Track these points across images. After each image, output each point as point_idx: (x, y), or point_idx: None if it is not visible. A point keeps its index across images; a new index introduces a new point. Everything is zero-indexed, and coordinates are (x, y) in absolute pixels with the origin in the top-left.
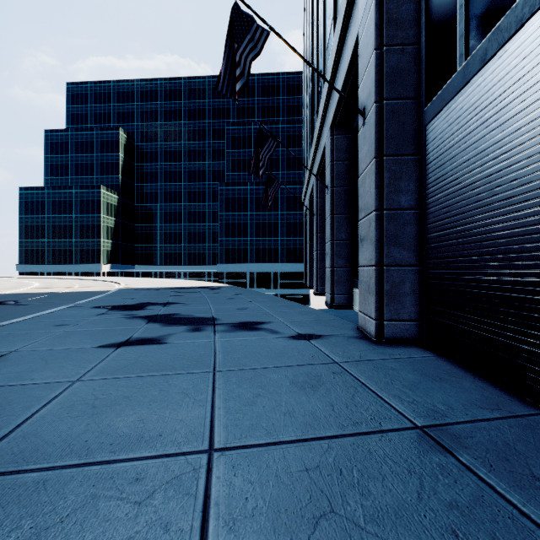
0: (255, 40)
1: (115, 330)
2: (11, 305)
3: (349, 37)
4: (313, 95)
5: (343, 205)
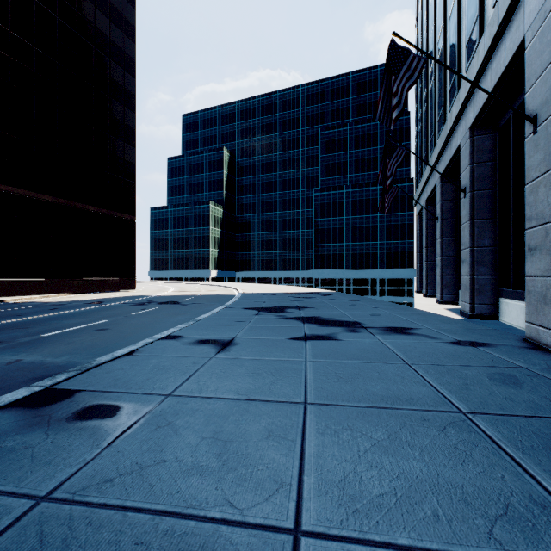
0: (411, 69)
1: (285, 327)
2: (178, 304)
3: (507, 39)
4: (435, 91)
5: (486, 209)
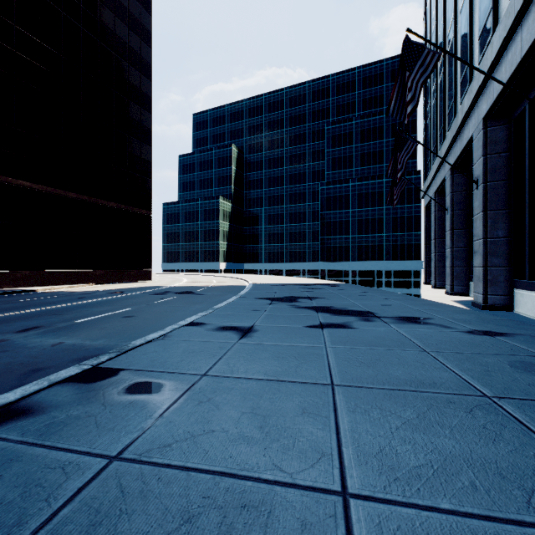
0: (425, 64)
1: (300, 316)
2: (193, 294)
3: (524, 30)
4: (445, 84)
5: (499, 200)
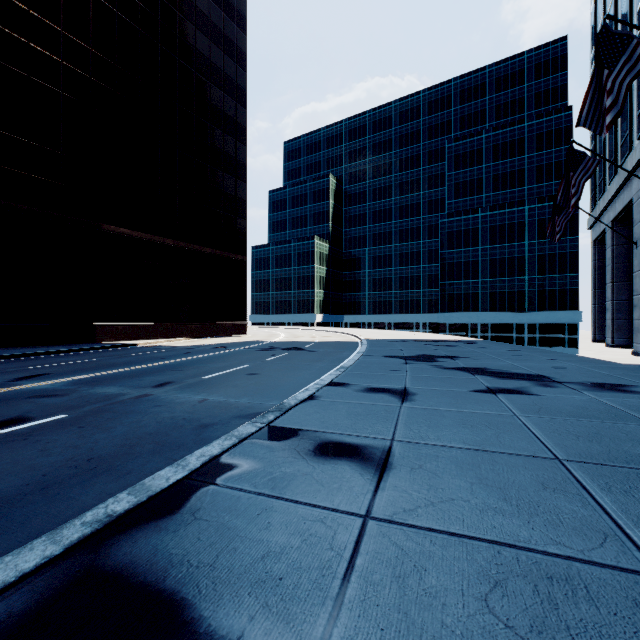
0: (633, 57)
1: (454, 378)
2: (304, 350)
3: None
4: None
5: None
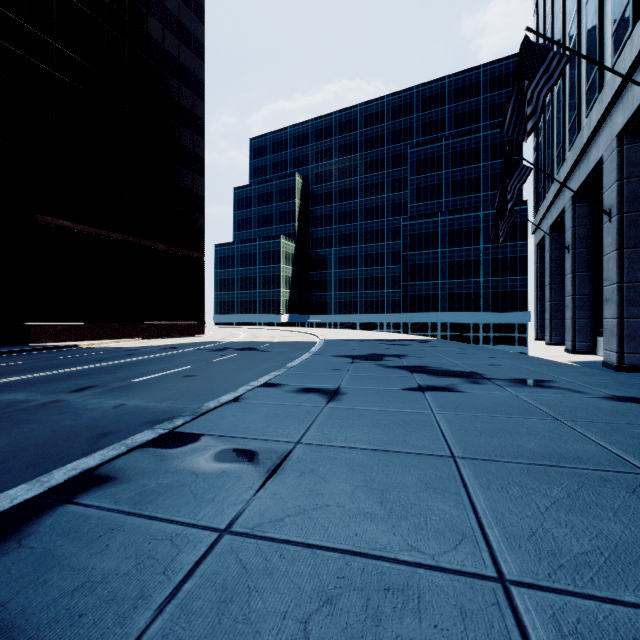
0: (550, 70)
1: (392, 377)
2: (257, 351)
3: None
4: (564, 93)
5: (639, 235)
